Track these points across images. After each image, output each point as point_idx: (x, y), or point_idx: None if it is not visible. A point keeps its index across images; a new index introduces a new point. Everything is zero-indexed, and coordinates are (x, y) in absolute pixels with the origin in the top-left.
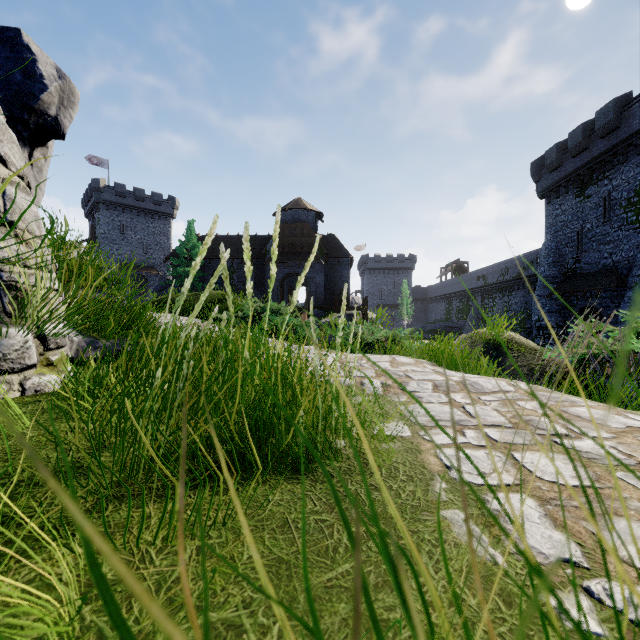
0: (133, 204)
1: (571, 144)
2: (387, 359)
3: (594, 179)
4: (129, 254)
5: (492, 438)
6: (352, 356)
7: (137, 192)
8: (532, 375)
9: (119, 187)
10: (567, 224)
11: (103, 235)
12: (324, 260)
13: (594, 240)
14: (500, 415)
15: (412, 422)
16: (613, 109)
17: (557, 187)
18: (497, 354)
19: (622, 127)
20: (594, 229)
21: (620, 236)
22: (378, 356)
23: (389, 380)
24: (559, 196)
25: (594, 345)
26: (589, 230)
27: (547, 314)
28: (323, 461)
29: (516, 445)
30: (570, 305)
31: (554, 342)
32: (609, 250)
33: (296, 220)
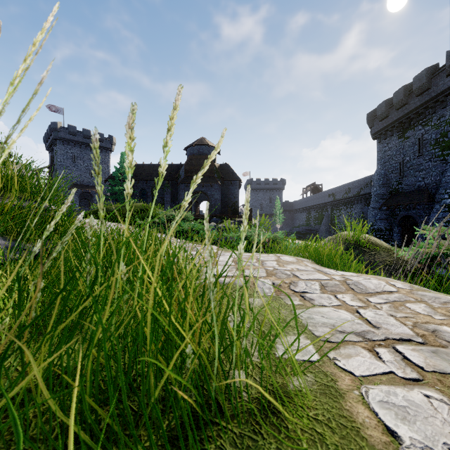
0: (82, 141)
1: (395, 100)
2: (273, 258)
3: (411, 125)
4: (79, 177)
5: (415, 363)
6: (244, 255)
7: (85, 132)
8: (387, 269)
9: (71, 128)
10: (392, 157)
11: (59, 163)
12: (221, 182)
13: (411, 168)
14: (400, 323)
15: (314, 336)
16: (425, 75)
17: (385, 131)
18: (358, 252)
19: (432, 88)
20: (411, 161)
21: (430, 166)
22: (265, 255)
23: (279, 280)
24: (387, 137)
25: (444, 246)
26: (408, 161)
27: (378, 221)
28: (217, 421)
29: (449, 376)
30: (394, 214)
31: (383, 240)
32: (422, 175)
33: (201, 153)
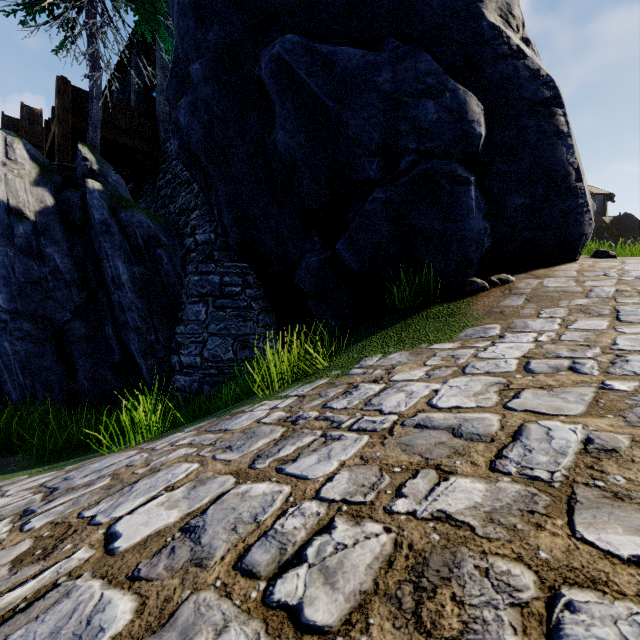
0: None
1: None
2: None
3: None
4: None
5: None
6: None
7: None
8: None
9: None
10: None
11: None
12: (615, 242)
13: None
14: None
15: None
16: None
17: None
18: None
19: None
20: None
21: None
22: None
23: None
24: None
25: None
26: None
27: None
28: None
29: None
30: None
31: None
32: None
33: None
